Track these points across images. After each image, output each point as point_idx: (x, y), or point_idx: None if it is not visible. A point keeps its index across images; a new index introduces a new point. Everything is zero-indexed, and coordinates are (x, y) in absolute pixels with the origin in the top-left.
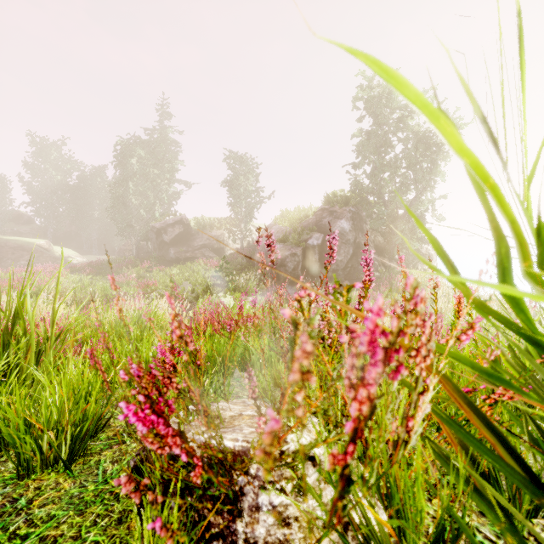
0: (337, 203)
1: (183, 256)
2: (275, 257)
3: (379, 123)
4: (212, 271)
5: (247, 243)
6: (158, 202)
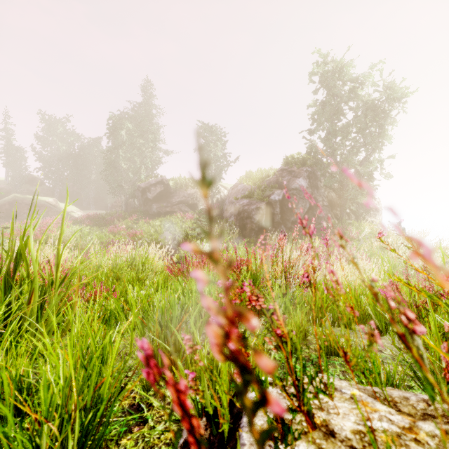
0: (295, 164)
1: (163, 210)
2: (242, 211)
3: (332, 94)
4: (188, 223)
5: (216, 200)
6: (143, 166)
